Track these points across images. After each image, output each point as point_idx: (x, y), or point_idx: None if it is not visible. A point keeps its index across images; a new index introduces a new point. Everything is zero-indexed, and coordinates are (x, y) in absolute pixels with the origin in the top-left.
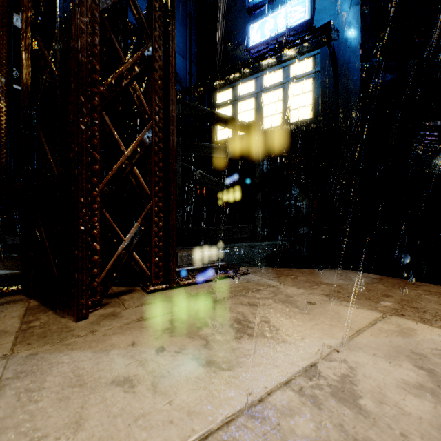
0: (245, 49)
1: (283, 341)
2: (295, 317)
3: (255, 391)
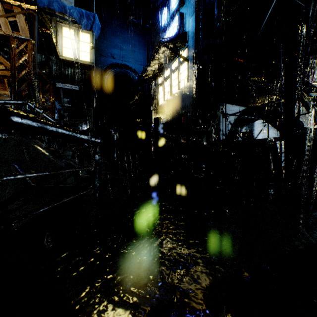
0: None
1: None
2: None
3: None
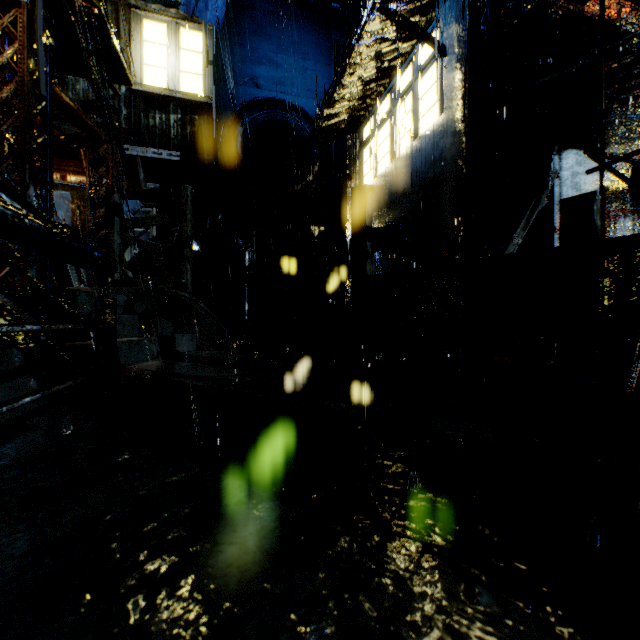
0: None
1: None
2: None
3: None
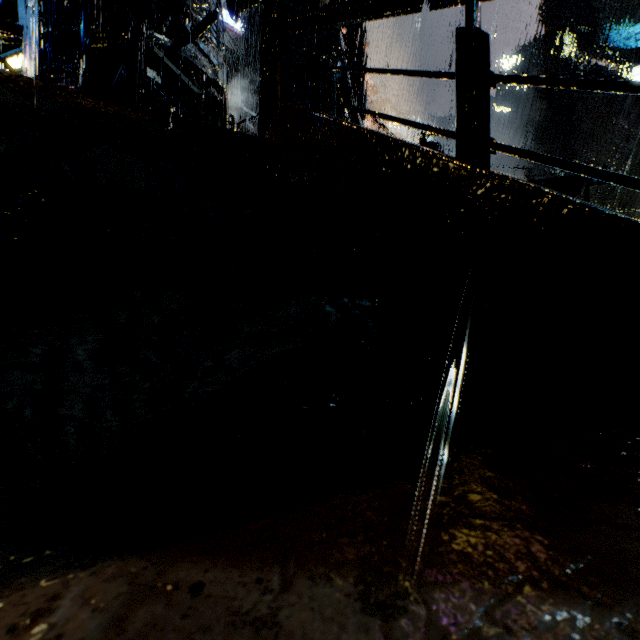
0: None
1: None
2: None
3: None
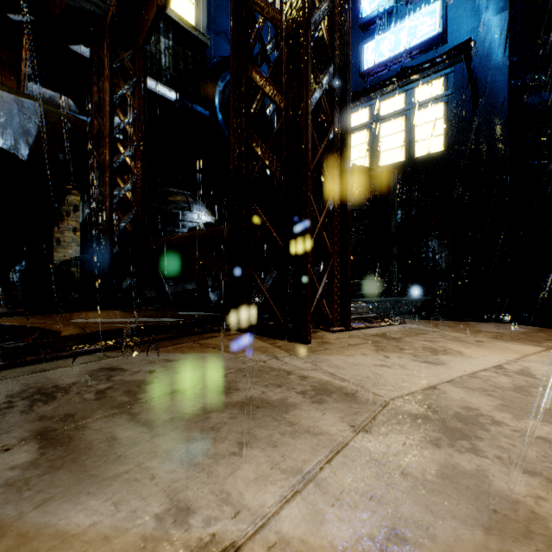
0: (357, 73)
1: (470, 357)
2: (471, 347)
3: (466, 371)
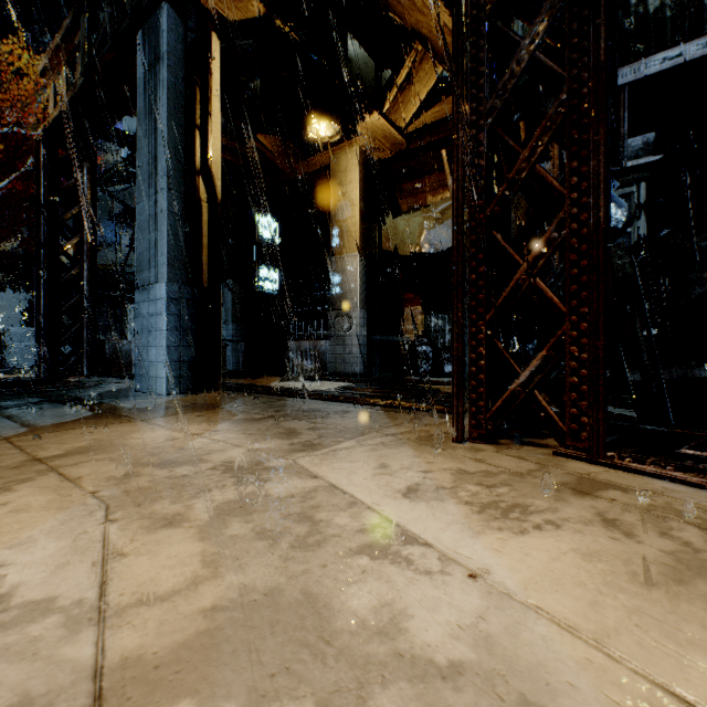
0: None
1: (477, 532)
2: (593, 561)
3: (378, 505)
